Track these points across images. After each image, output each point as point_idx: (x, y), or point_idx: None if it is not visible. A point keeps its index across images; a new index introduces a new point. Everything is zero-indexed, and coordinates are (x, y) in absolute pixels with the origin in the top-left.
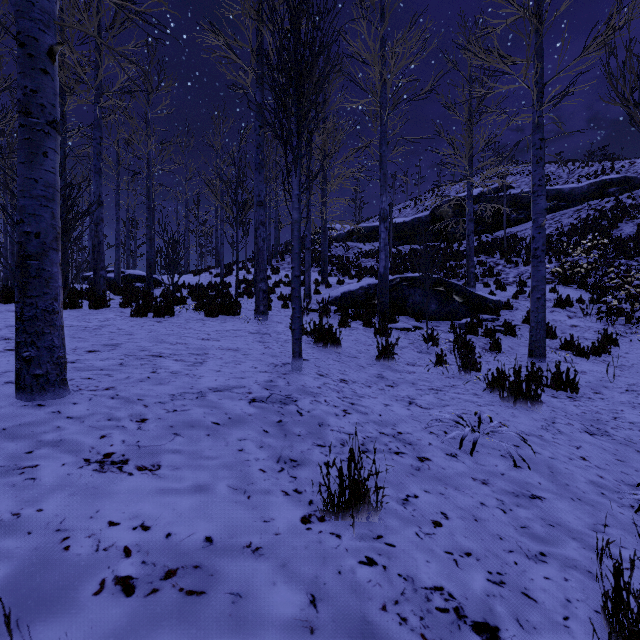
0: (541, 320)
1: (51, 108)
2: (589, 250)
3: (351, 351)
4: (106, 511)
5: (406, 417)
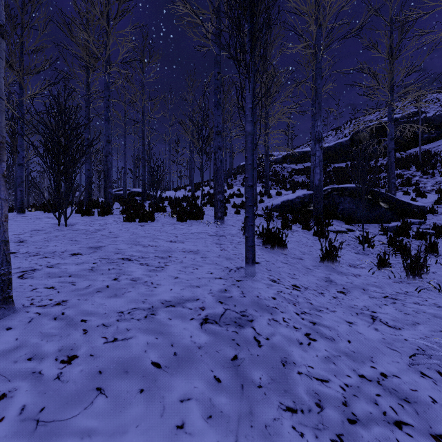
0: None
1: None
2: None
3: (295, 252)
4: None
5: (379, 344)
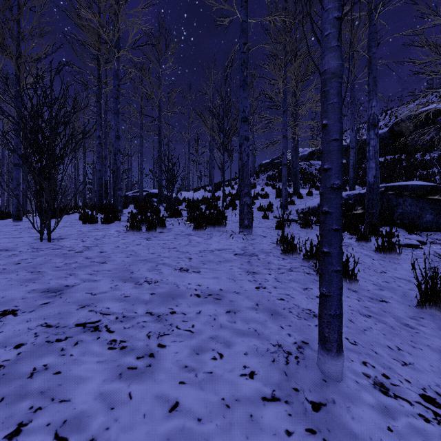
0: None
1: None
2: None
3: (368, 286)
4: None
5: None
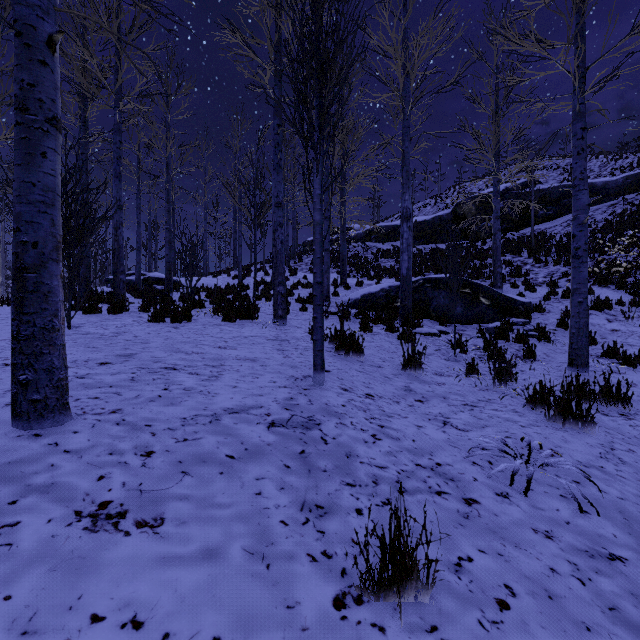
0: (583, 326)
1: (51, 103)
2: (628, 248)
3: (374, 359)
4: (90, 596)
5: (443, 442)
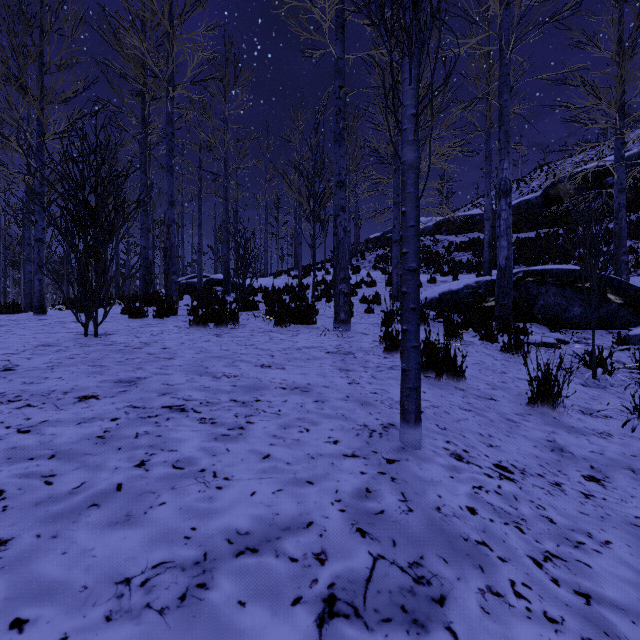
0: None
1: None
2: None
3: (479, 385)
4: None
5: None
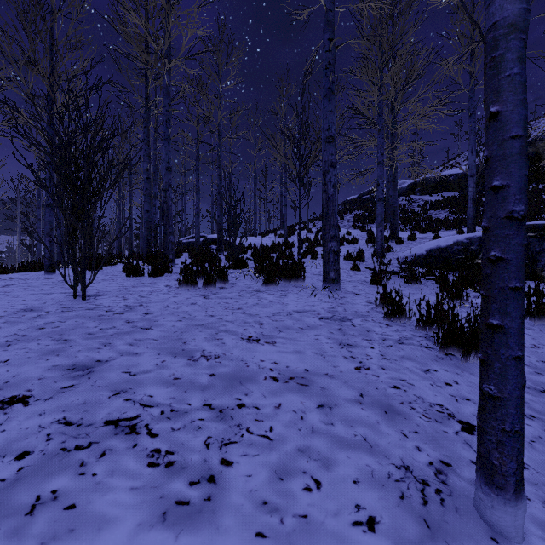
0: None
1: None
2: None
3: None
4: None
5: None
